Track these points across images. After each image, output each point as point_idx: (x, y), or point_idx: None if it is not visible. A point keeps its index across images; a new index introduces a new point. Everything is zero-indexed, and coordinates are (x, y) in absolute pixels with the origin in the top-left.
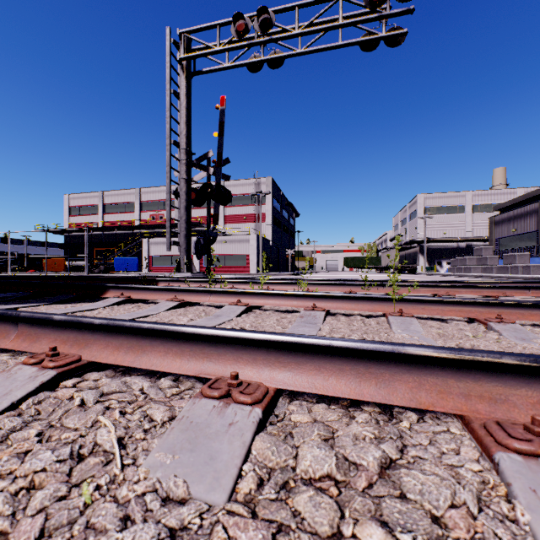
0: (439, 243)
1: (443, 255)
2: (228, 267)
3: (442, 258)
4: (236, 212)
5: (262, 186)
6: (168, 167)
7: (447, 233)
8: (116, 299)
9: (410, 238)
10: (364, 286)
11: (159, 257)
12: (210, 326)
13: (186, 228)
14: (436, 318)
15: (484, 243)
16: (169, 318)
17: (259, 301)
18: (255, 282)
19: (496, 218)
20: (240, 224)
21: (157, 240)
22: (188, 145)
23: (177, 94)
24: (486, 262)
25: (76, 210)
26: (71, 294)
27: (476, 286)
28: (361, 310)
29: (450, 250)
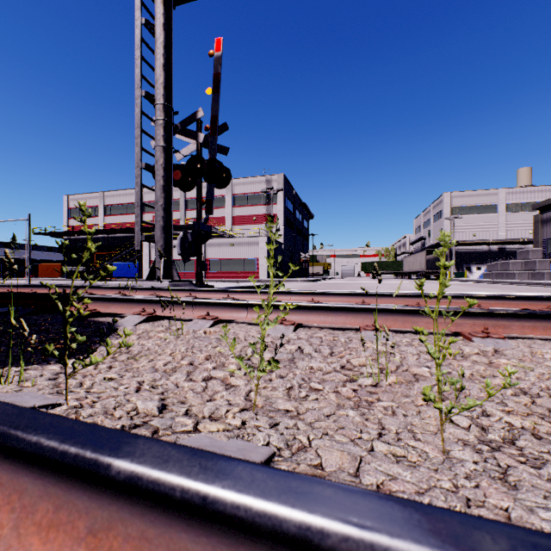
0: (468, 246)
1: (472, 259)
2: (235, 273)
3: (471, 263)
4: (245, 212)
5: (274, 183)
6: (137, 129)
7: (477, 235)
8: None
9: (435, 241)
10: (513, 319)
11: None
12: None
13: (163, 217)
14: None
15: (519, 246)
16: None
17: None
18: (254, 304)
19: (543, 215)
20: (250, 225)
21: None
22: (167, 99)
23: (151, 27)
24: (535, 267)
25: (76, 212)
26: None
27: None
28: None
29: (480, 253)
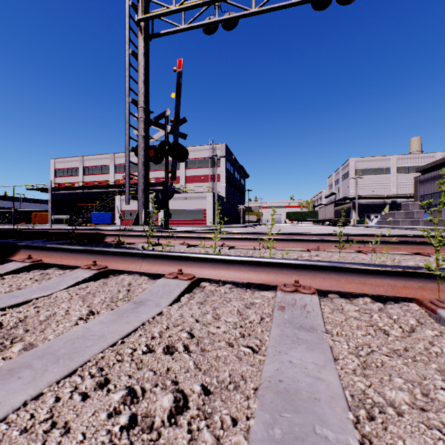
0: (368, 199)
1: (371, 210)
2: (188, 220)
3: (371, 212)
4: (195, 173)
5: (218, 151)
6: (126, 124)
7: (375, 191)
8: (17, 264)
9: (343, 195)
10: (332, 242)
11: (130, 212)
12: None
13: (143, 183)
14: None
15: (407, 199)
16: (52, 310)
17: (210, 271)
18: (208, 237)
19: (421, 177)
20: (199, 183)
21: None
22: (146, 103)
23: (135, 55)
24: (413, 216)
25: (60, 172)
26: None
27: None
28: (374, 291)
29: (377, 205)
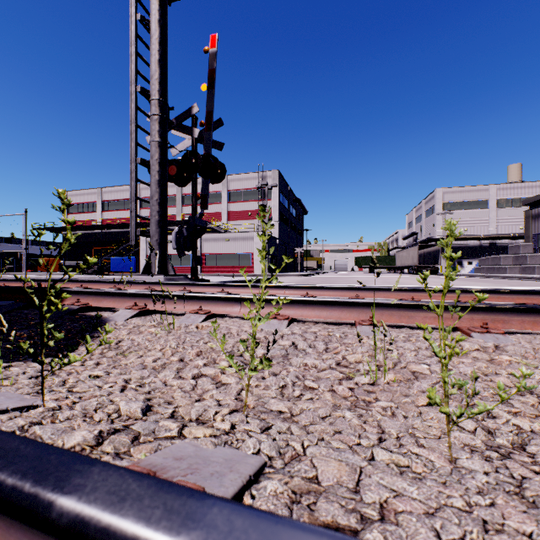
0: (459, 241)
1: (464, 254)
2: (231, 267)
3: (463, 257)
4: (241, 208)
5: (269, 179)
6: (133, 125)
7: (468, 230)
8: None
9: (427, 236)
10: (513, 313)
11: None
12: None
13: (158, 211)
14: None
15: (510, 241)
16: None
17: None
18: (247, 298)
19: (534, 211)
20: (245, 220)
21: None
22: (162, 94)
23: (146, 23)
24: (525, 262)
25: (74, 208)
26: None
27: None
28: None
29: (471, 248)
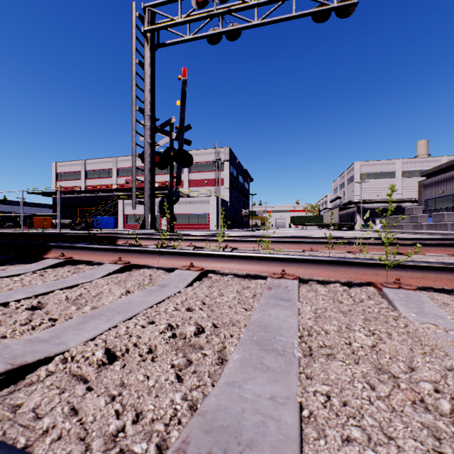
0: (373, 204)
1: (376, 214)
2: (191, 225)
3: (376, 217)
4: (199, 177)
5: (221, 154)
6: (133, 132)
7: (380, 195)
8: (53, 260)
9: (348, 199)
10: (325, 244)
11: (133, 216)
12: (1, 453)
13: (150, 188)
14: (438, 288)
15: (412, 204)
16: (99, 290)
17: (215, 265)
18: (213, 239)
19: (425, 181)
20: (202, 187)
21: (131, 201)
22: (152, 111)
23: (142, 64)
24: (417, 220)
25: (62, 176)
26: (9, 254)
27: (446, 244)
28: (342, 277)
29: (382, 209)
